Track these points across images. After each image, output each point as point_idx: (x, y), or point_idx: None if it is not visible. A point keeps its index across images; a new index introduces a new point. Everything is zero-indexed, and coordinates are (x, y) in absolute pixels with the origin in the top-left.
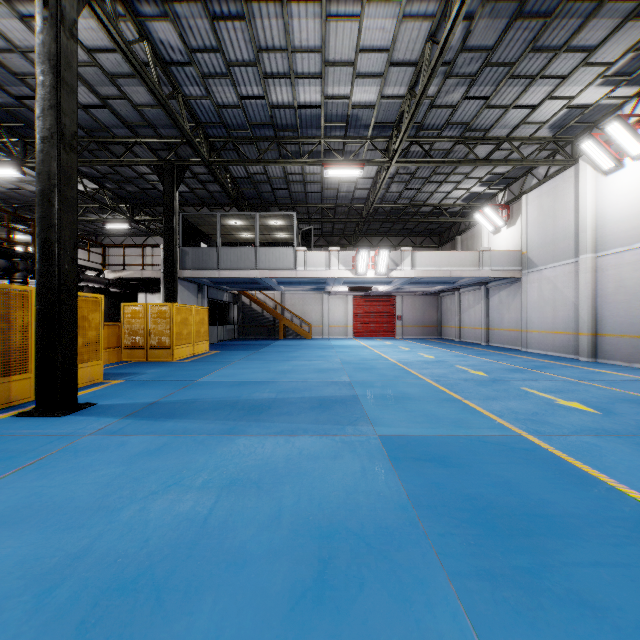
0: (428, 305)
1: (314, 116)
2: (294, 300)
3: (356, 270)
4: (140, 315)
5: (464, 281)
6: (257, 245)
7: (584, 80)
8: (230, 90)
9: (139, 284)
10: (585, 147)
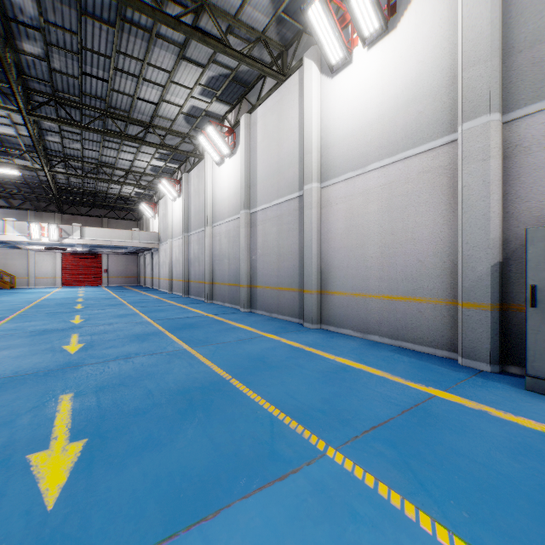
0: (130, 262)
1: None
2: None
3: (31, 236)
4: None
5: (129, 248)
6: None
7: (147, 157)
8: None
9: None
10: (161, 187)
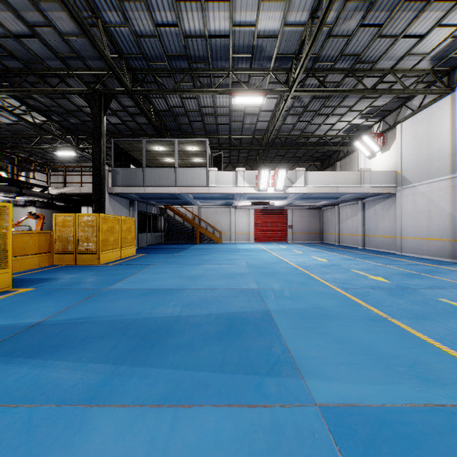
0: (312, 217)
1: (223, 47)
2: (208, 213)
3: (258, 187)
4: (70, 224)
5: (346, 196)
6: (176, 166)
7: None
8: (146, 17)
9: (82, 199)
10: None
